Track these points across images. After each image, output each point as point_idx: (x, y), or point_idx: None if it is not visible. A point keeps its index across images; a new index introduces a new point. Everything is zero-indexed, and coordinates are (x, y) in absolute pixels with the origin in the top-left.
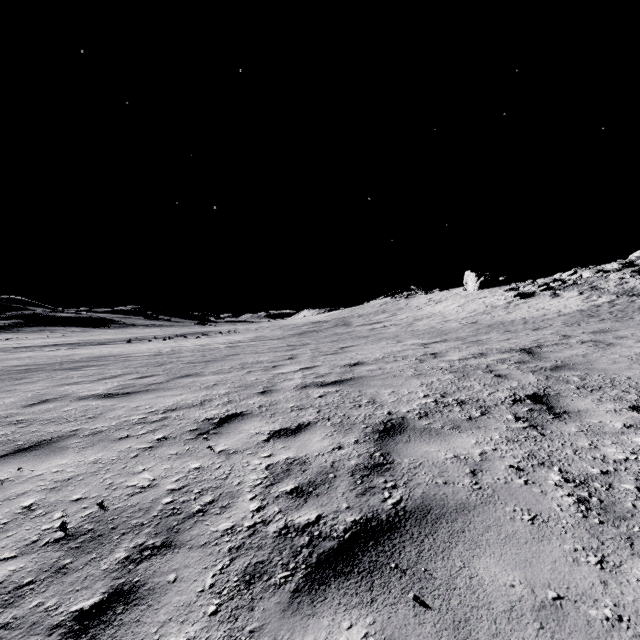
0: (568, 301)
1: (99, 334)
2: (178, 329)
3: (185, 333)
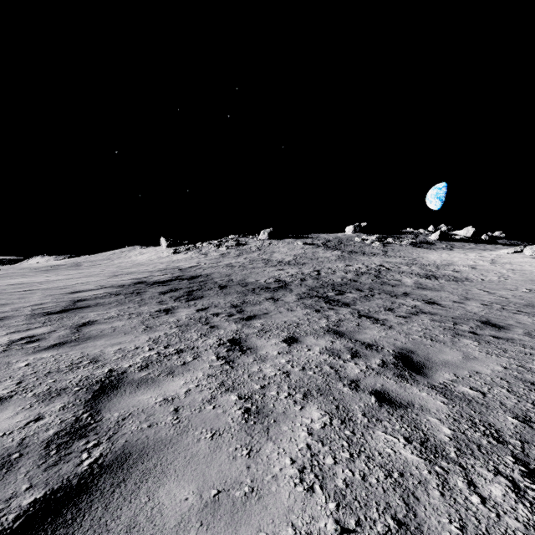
0: (185, 256)
1: None
2: None
3: None
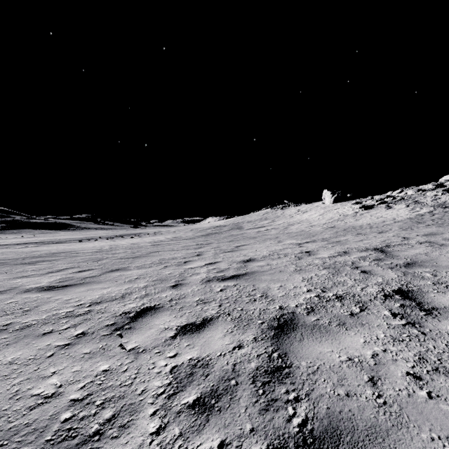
0: (399, 211)
1: (60, 235)
2: (118, 231)
3: (123, 234)
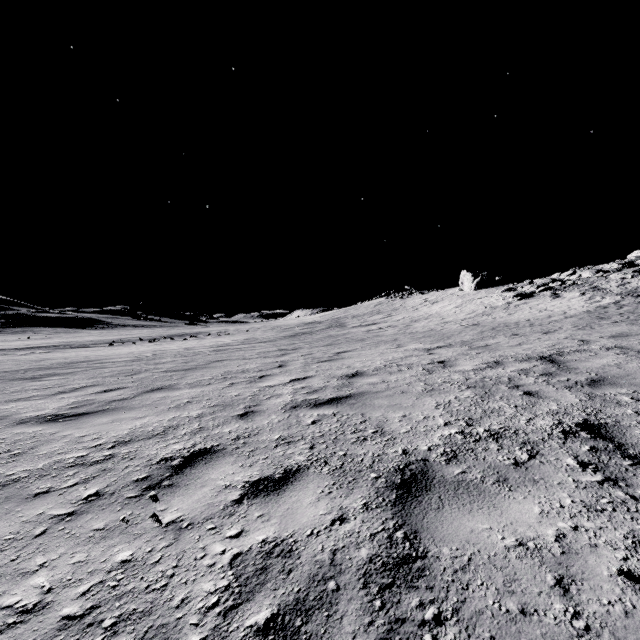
0: (570, 302)
1: (83, 335)
2: (167, 330)
3: (173, 334)
